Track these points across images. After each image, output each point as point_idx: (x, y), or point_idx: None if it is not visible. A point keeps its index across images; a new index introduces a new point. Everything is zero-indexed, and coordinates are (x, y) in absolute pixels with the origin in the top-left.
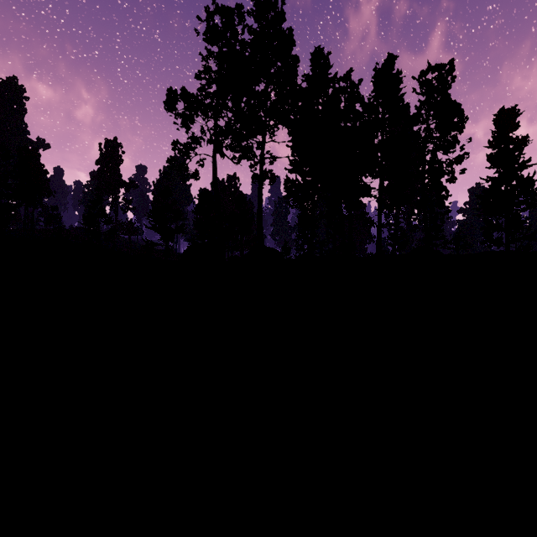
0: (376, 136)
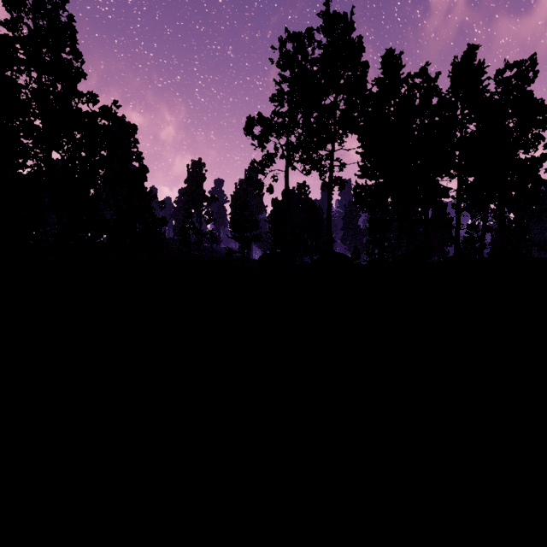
0: (454, 133)
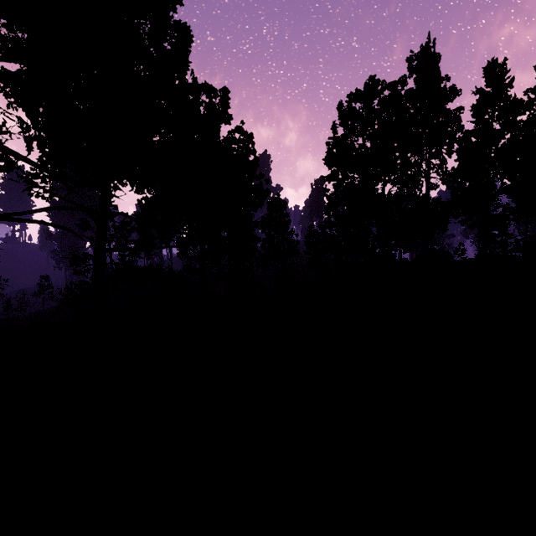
0: None
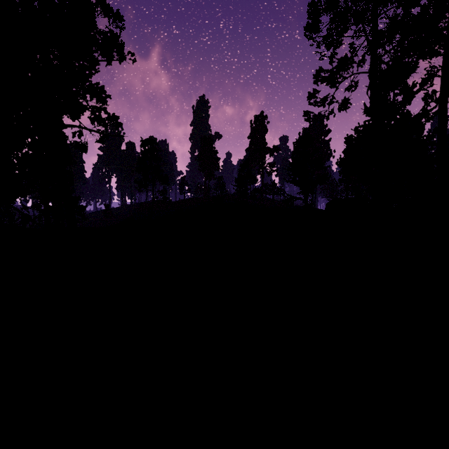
0: None
